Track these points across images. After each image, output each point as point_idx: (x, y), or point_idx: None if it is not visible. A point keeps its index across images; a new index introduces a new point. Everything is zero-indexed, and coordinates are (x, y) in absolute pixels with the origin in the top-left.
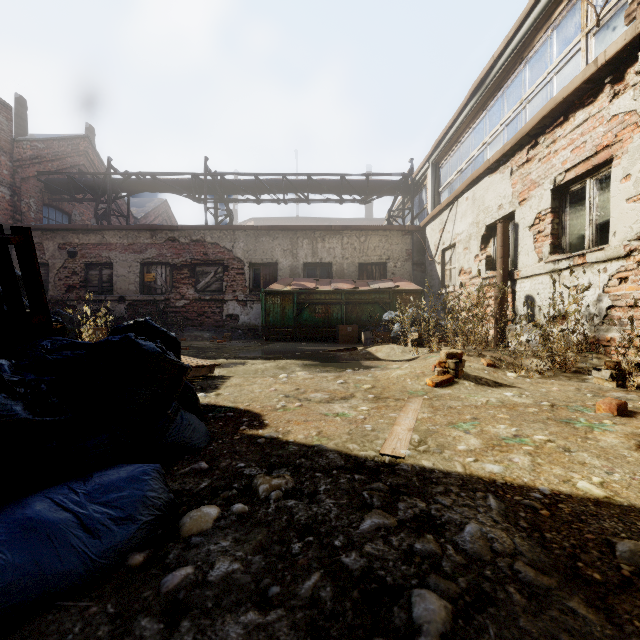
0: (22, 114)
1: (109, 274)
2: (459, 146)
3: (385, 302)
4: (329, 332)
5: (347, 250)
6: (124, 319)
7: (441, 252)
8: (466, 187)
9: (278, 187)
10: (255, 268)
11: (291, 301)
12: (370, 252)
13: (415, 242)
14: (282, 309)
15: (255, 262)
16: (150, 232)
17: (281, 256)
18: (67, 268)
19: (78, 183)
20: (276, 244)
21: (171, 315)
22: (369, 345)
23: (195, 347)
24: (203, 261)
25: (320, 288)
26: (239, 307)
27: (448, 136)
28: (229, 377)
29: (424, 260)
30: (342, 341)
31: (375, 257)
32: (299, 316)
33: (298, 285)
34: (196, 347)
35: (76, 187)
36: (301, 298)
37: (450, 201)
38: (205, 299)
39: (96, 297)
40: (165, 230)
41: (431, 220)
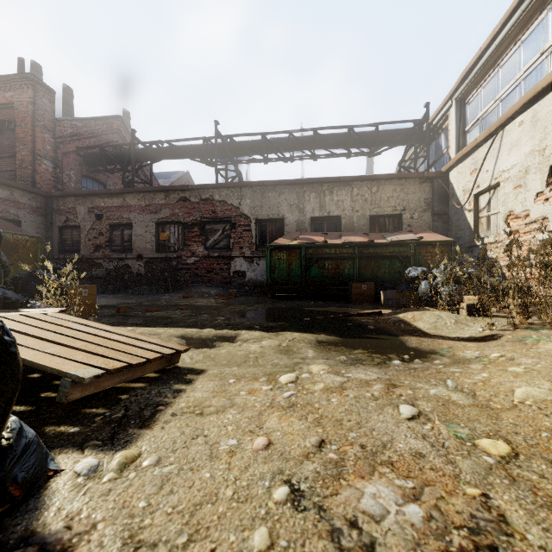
0: (69, 101)
1: (129, 234)
2: (497, 70)
3: (406, 256)
4: (339, 290)
5: (357, 202)
6: (142, 275)
7: (473, 197)
8: (520, 108)
9: (284, 145)
10: (261, 224)
11: (298, 256)
12: (383, 203)
13: (435, 190)
14: (288, 265)
15: (261, 218)
16: (164, 193)
17: (287, 211)
18: (95, 229)
19: (108, 155)
20: (282, 199)
21: (180, 272)
22: (391, 307)
23: (194, 306)
24: (212, 219)
25: (329, 242)
26: (246, 263)
27: (482, 60)
28: (197, 375)
29: (446, 209)
30: (355, 300)
31: (388, 208)
32: (306, 272)
33: (305, 239)
34: (195, 306)
35: (107, 159)
36: (309, 253)
37: (491, 132)
38: (213, 256)
39: (118, 255)
40: (177, 190)
41: (457, 162)
